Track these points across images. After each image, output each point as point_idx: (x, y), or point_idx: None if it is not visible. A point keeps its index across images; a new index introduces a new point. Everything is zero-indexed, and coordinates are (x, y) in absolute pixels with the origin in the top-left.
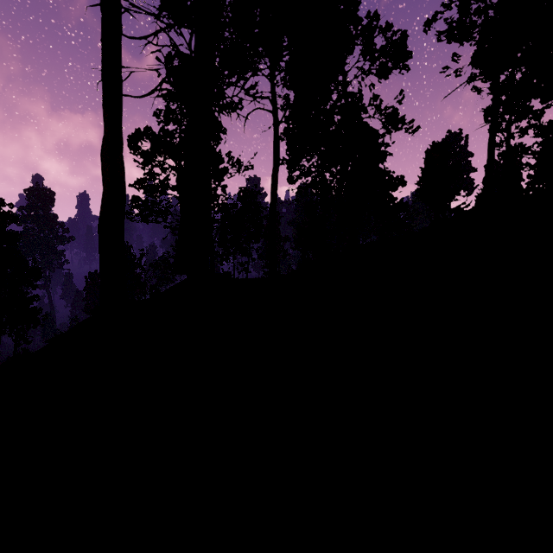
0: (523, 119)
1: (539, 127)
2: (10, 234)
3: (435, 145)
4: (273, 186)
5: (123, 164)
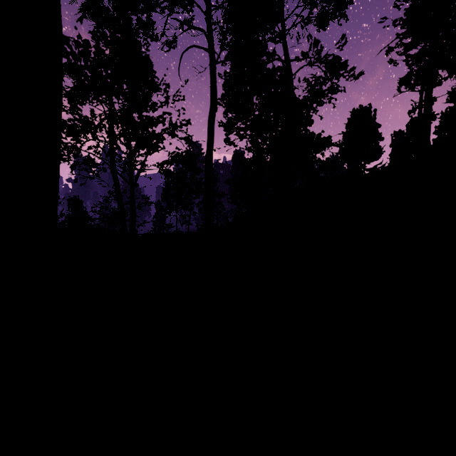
0: None
1: (452, 93)
2: None
3: (355, 112)
4: (209, 130)
5: None
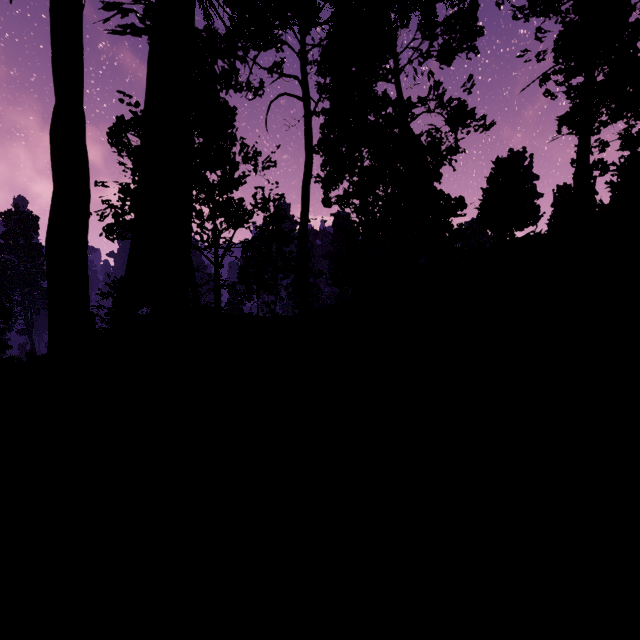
0: (620, 119)
1: (627, 138)
2: None
3: (499, 162)
4: (304, 197)
5: (84, 152)
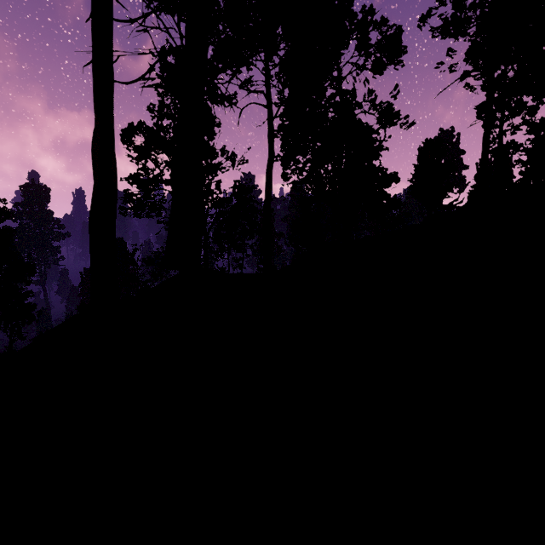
0: (517, 115)
1: (531, 124)
2: (4, 230)
3: (427, 142)
4: (267, 181)
5: (114, 157)
